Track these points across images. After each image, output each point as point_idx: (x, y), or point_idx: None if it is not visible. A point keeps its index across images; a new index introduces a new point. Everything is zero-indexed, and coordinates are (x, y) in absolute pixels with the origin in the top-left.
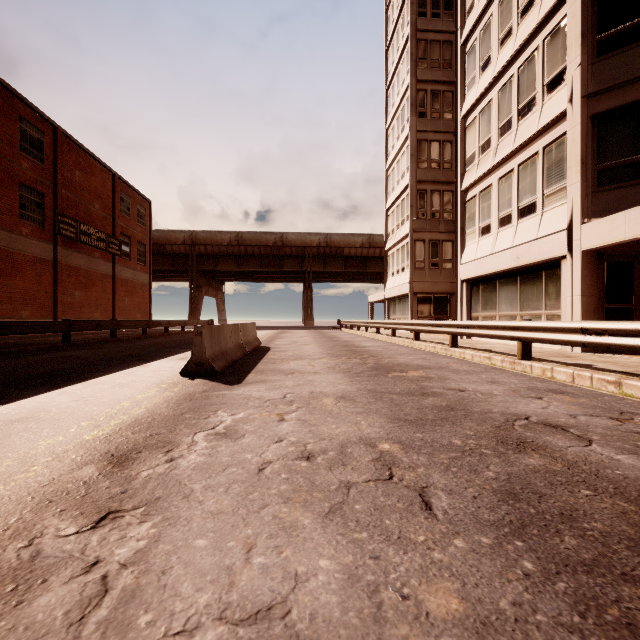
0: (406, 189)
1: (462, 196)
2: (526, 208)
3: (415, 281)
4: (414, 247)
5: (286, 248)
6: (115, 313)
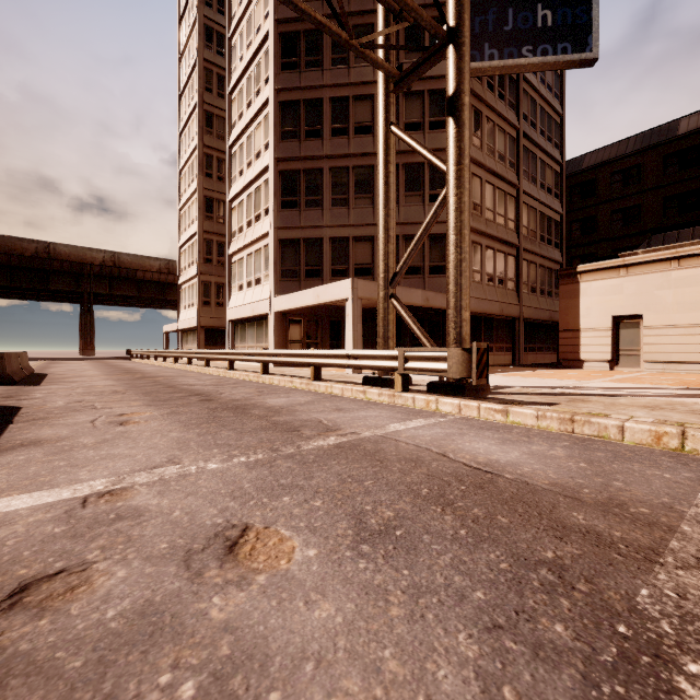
0: (195, 235)
1: (229, 258)
2: (258, 280)
3: (202, 316)
4: (202, 287)
5: (54, 262)
6: None
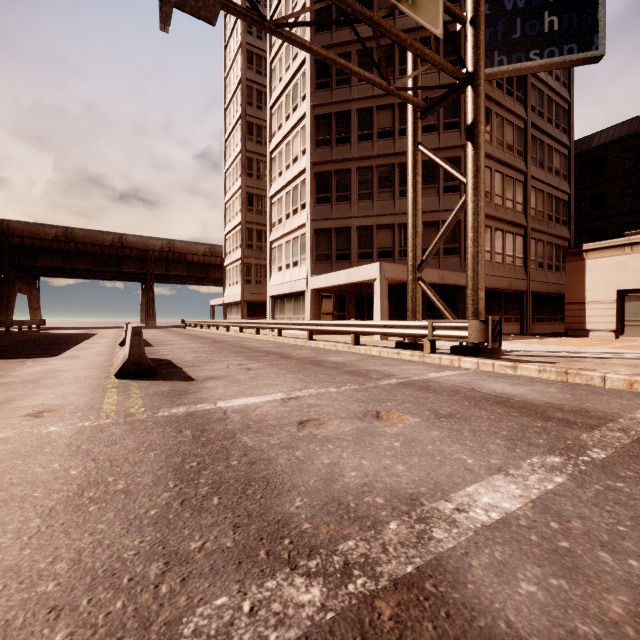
0: (239, 225)
1: (270, 245)
2: (295, 262)
3: (245, 292)
4: (244, 268)
5: (126, 249)
6: None
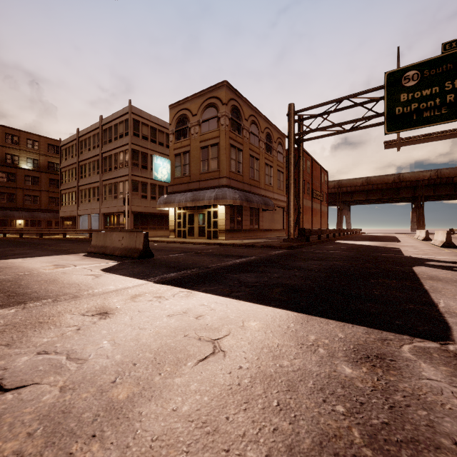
0: None
1: None
2: None
3: None
4: None
5: (402, 183)
6: (321, 226)
